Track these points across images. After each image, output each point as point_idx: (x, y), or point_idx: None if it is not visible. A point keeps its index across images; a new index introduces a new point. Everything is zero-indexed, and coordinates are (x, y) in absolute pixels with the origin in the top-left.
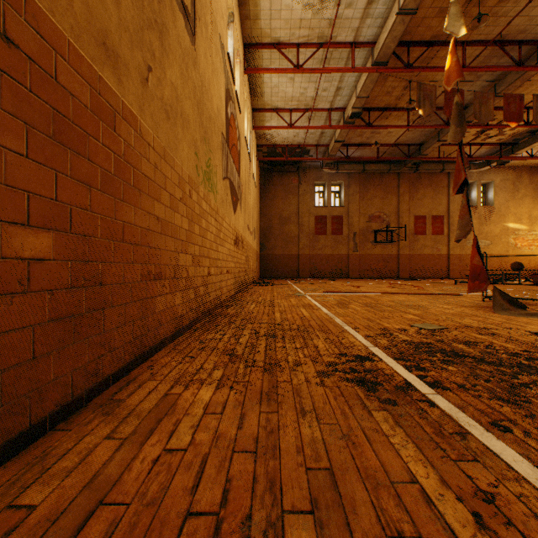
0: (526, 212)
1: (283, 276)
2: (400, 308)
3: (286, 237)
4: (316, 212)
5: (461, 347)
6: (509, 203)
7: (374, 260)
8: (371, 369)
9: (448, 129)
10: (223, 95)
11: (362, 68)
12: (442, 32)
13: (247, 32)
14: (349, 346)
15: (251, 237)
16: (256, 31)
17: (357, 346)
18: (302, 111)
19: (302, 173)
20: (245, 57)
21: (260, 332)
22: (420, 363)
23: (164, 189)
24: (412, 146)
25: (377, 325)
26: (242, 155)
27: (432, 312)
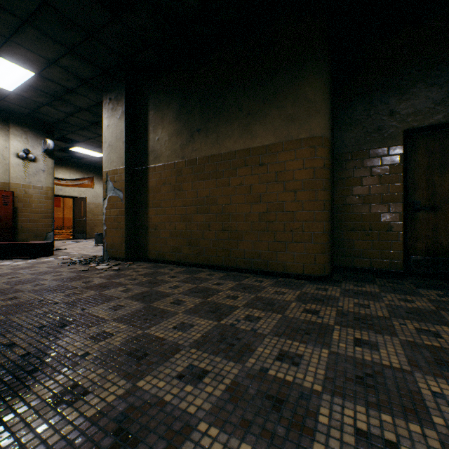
0: None
1: None
2: None
3: None
4: None
5: None
6: None
7: None
8: None
9: None
10: None
11: None
12: None
13: None
14: None
15: None
16: None
17: None
18: None
19: None
20: None
21: None
22: None
23: None
24: None
25: None
26: None
27: None
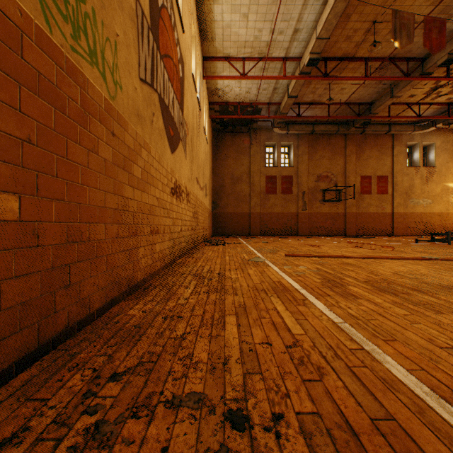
0: None
1: (235, 234)
2: (450, 298)
3: (237, 196)
4: (267, 171)
5: None
6: (450, 163)
7: (322, 218)
8: None
9: (404, 83)
10: None
11: None
12: None
13: None
14: None
15: (202, 193)
16: None
17: None
18: (255, 60)
19: (253, 134)
20: None
21: None
22: None
23: None
24: (362, 106)
25: None
26: (187, 91)
27: None
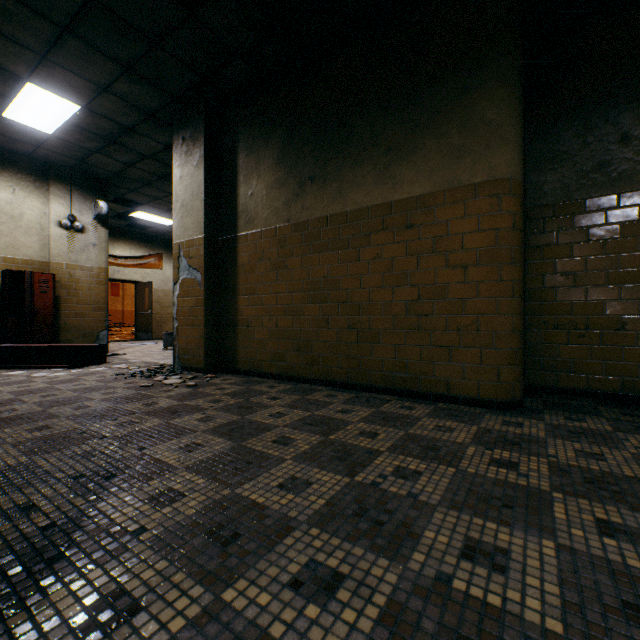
0: None
1: None
2: None
3: None
4: None
5: None
6: None
7: None
8: None
9: None
10: None
11: None
12: None
13: None
14: None
15: None
16: None
17: None
18: None
19: None
20: None
21: None
22: None
23: None
24: None
25: None
26: None
27: None
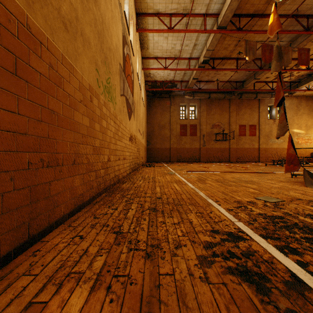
0: (304, 123)
1: (161, 161)
2: (241, 183)
3: (162, 137)
4: (180, 122)
5: (309, 221)
6: (294, 117)
7: (215, 151)
8: (248, 252)
9: (260, 71)
10: (120, 38)
11: (211, 30)
12: (261, 8)
13: (138, 5)
14: (218, 221)
15: (141, 137)
16: (144, 4)
17: (225, 221)
18: (172, 59)
19: (172, 99)
20: (137, 22)
21: (144, 206)
22: (289, 243)
23: (61, 88)
24: (238, 83)
25: (232, 198)
26: (135, 84)
27: (264, 186)
